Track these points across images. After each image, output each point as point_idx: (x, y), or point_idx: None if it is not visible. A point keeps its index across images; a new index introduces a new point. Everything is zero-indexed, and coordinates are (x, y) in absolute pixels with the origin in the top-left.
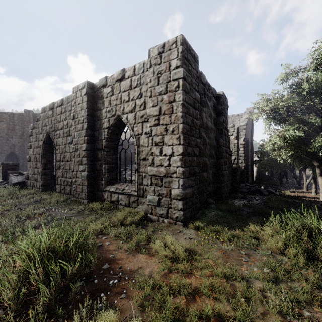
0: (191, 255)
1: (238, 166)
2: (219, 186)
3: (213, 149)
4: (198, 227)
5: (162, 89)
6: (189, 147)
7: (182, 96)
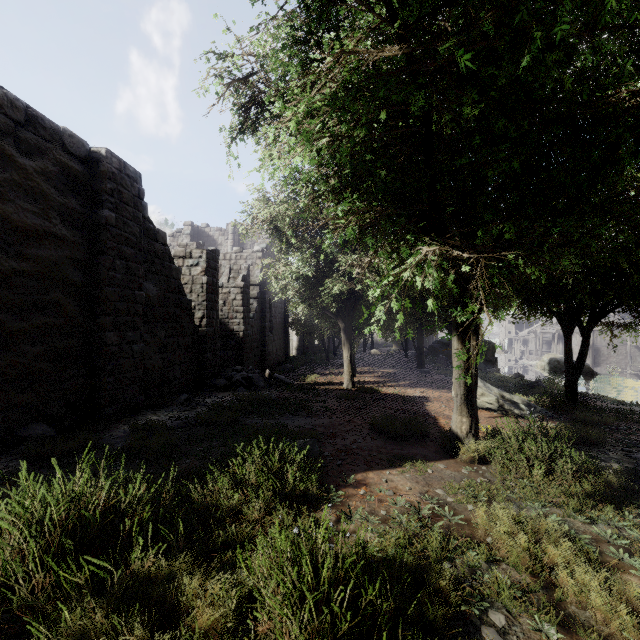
0: None
1: (211, 331)
2: (98, 384)
3: (58, 290)
4: None
5: None
6: None
7: None
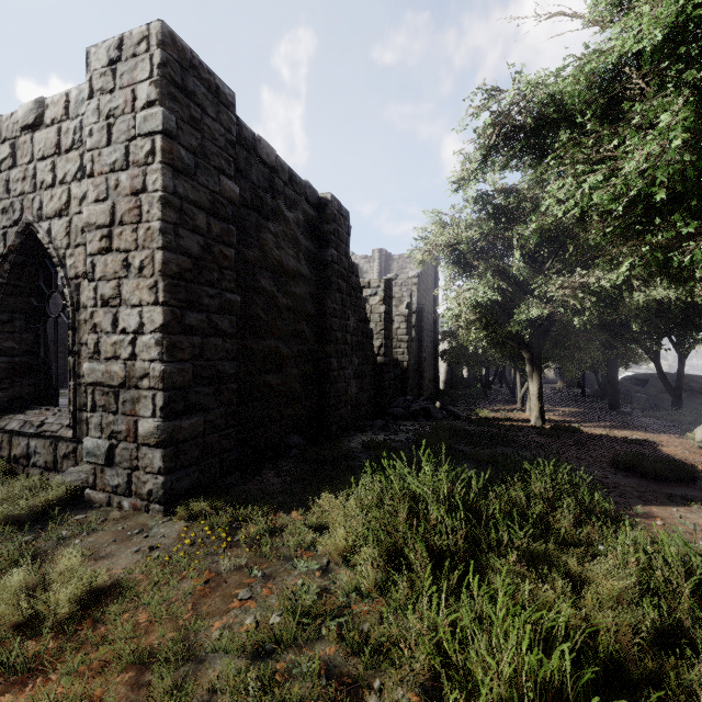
0: (106, 603)
1: (387, 360)
2: (324, 405)
3: (304, 322)
4: (201, 513)
5: (118, 157)
6: (193, 311)
7: (162, 180)
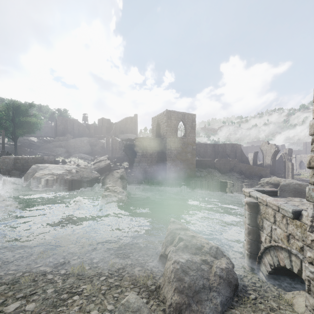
0: None
1: None
2: None
3: None
4: None
5: None
6: None
7: None
